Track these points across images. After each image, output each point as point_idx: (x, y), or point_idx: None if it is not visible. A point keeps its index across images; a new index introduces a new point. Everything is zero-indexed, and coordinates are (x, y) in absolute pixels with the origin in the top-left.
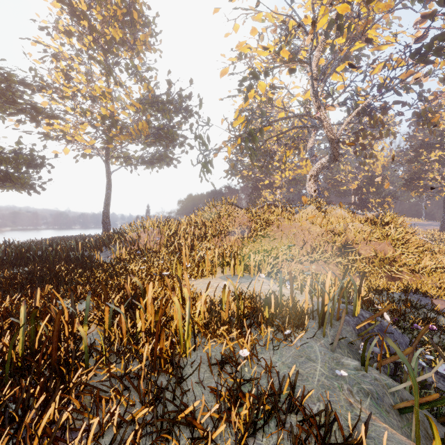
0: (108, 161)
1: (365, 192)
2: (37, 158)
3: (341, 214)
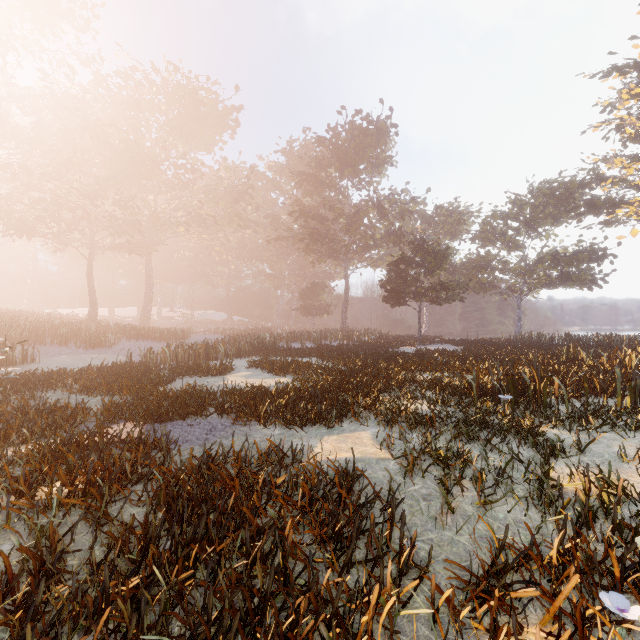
0: None
1: None
2: (597, 251)
3: None
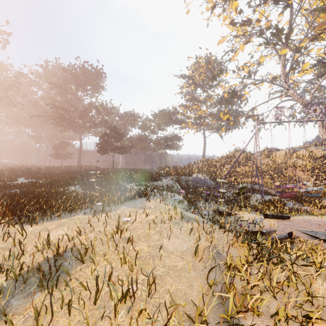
0: (204, 133)
1: None
2: (178, 137)
3: (302, 153)
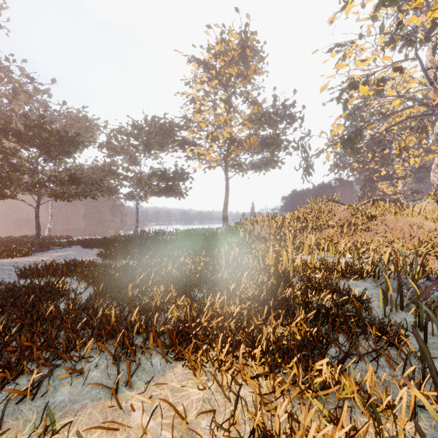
0: (226, 170)
1: None
2: (184, 174)
3: None
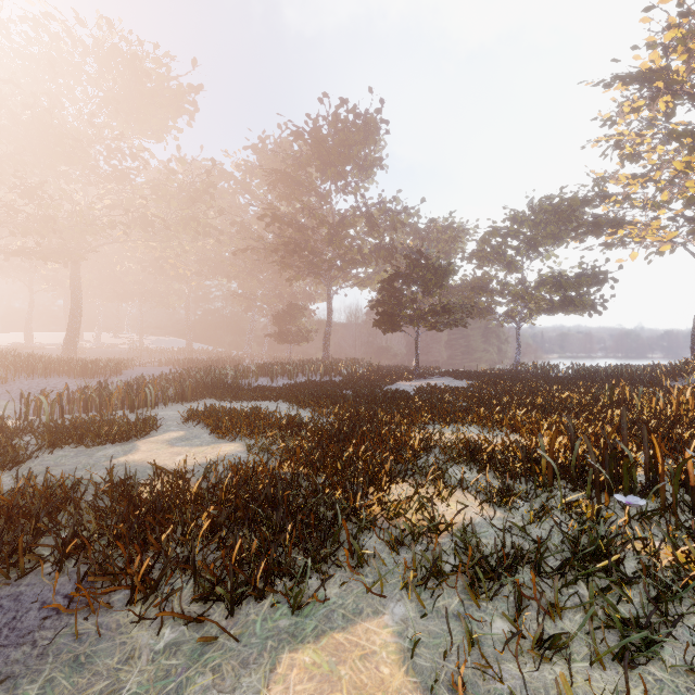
0: None
1: None
2: (598, 275)
3: None
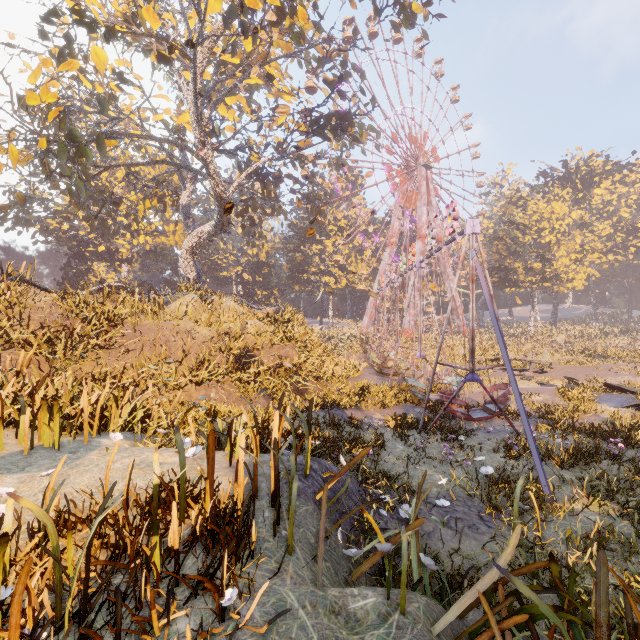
0: None
1: (251, 281)
2: None
3: (234, 308)
